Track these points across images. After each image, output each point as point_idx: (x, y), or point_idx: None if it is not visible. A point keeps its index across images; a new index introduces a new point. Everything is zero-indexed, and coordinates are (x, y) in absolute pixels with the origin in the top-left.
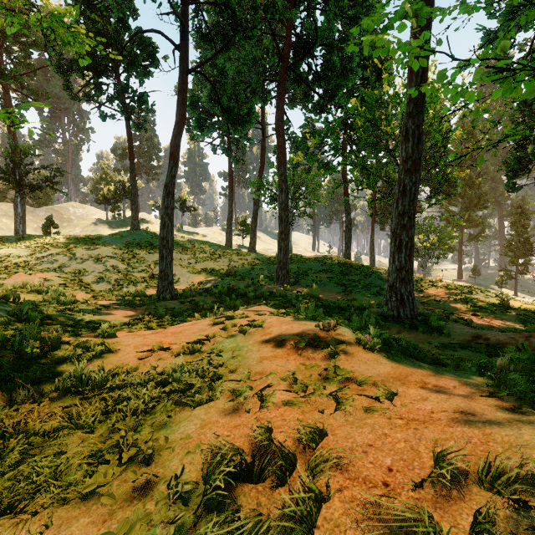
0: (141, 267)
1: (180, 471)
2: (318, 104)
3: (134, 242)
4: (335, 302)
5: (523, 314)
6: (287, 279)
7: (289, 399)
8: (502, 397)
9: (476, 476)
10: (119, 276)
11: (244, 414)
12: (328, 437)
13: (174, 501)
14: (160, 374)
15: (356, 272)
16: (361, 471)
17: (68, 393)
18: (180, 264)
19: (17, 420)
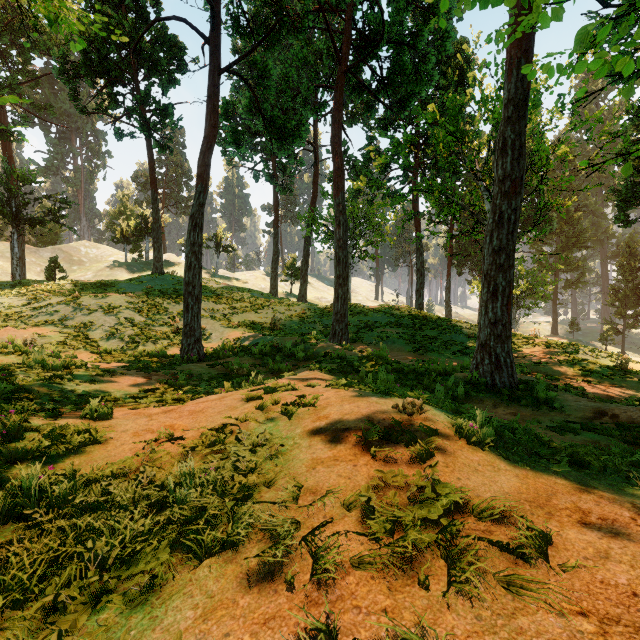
0: (164, 319)
1: None
2: (383, 119)
3: (156, 288)
4: (409, 365)
5: None
6: (345, 335)
7: (363, 552)
8: None
9: None
10: (135, 331)
11: (283, 586)
12: None
13: None
14: (160, 484)
15: (431, 325)
16: None
17: (13, 517)
18: (212, 316)
19: None
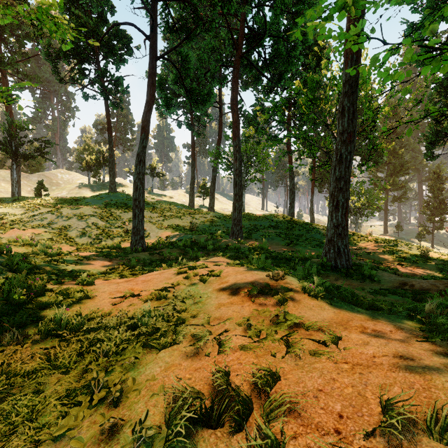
0: (117, 223)
1: (144, 416)
2: (266, 86)
3: (111, 202)
4: (282, 253)
5: (441, 264)
6: (240, 234)
7: (244, 343)
8: (435, 342)
9: (424, 425)
10: (99, 231)
11: (204, 357)
12: (280, 381)
13: (138, 446)
14: (131, 318)
15: (299, 228)
16: (313, 417)
17: (50, 335)
18: (150, 221)
19: (2, 361)
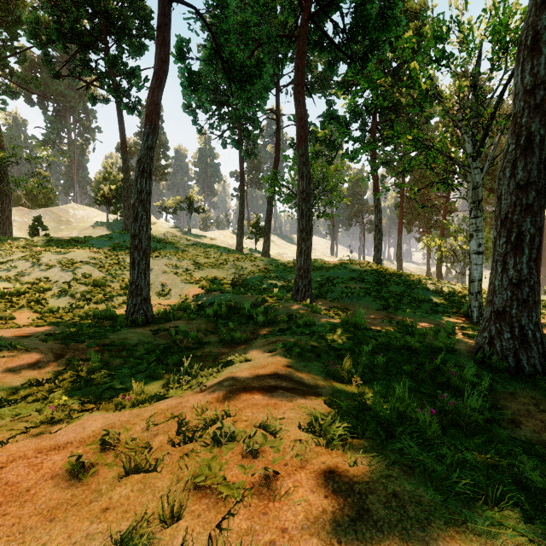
0: (124, 275)
1: None
2: (342, 82)
3: (123, 244)
4: (395, 335)
5: None
6: (309, 291)
7: None
8: None
9: None
10: (89, 287)
11: None
12: None
13: None
14: None
15: (396, 281)
16: None
17: None
18: (173, 271)
19: None
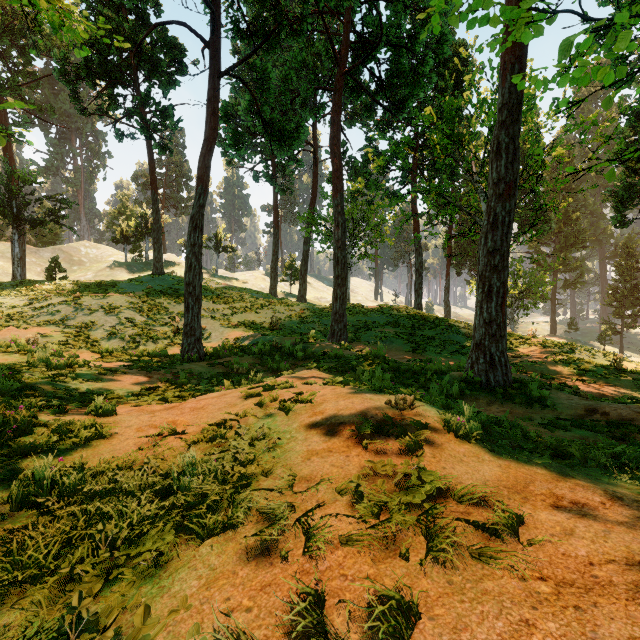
0: (164, 319)
1: None
2: (382, 120)
3: (156, 288)
4: (406, 364)
5: None
6: (344, 335)
7: (351, 530)
8: None
9: None
10: (136, 331)
11: (279, 559)
12: (422, 625)
13: None
14: (164, 474)
15: (429, 325)
16: None
17: (26, 505)
18: (212, 316)
19: None
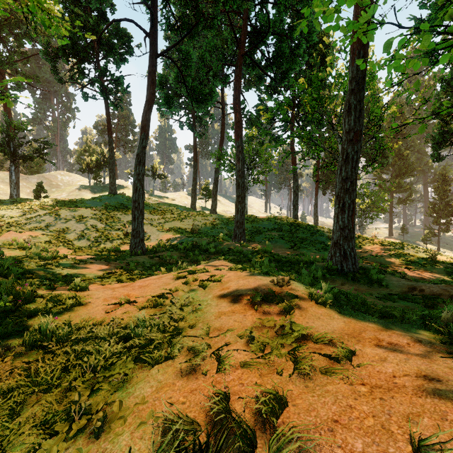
0: (117, 226)
1: None
2: (269, 86)
3: (111, 204)
4: (286, 257)
5: (450, 267)
6: (243, 237)
7: (247, 359)
8: None
9: None
10: (98, 234)
11: (201, 375)
12: (288, 408)
13: None
14: (124, 328)
15: (303, 230)
16: None
17: (35, 347)
18: (151, 224)
19: None
